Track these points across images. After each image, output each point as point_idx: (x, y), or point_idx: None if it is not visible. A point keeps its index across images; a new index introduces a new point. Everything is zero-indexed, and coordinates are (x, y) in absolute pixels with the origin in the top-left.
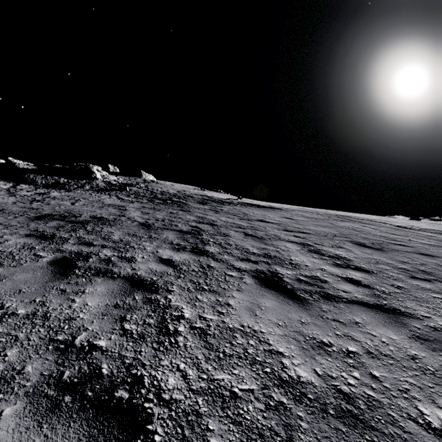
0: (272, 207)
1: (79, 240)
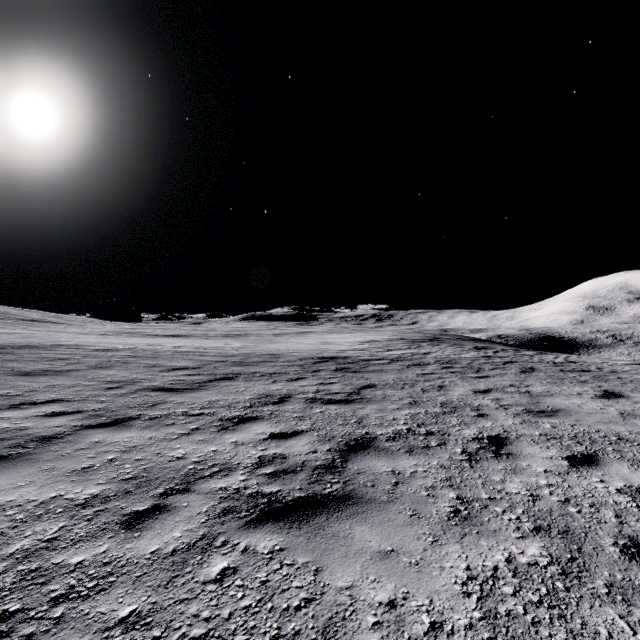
0: None
1: None
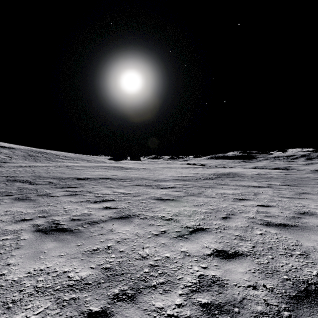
0: (10, 147)
1: None
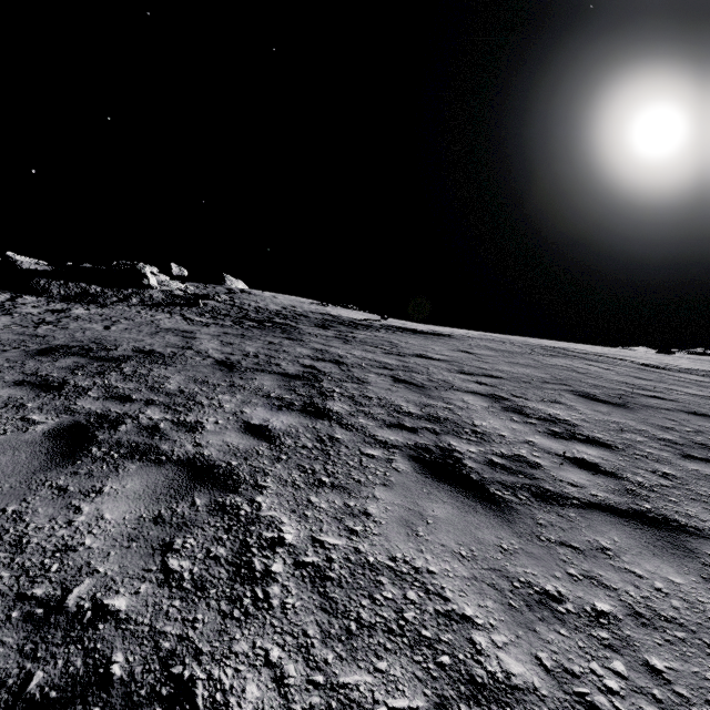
0: (437, 333)
1: (108, 392)
